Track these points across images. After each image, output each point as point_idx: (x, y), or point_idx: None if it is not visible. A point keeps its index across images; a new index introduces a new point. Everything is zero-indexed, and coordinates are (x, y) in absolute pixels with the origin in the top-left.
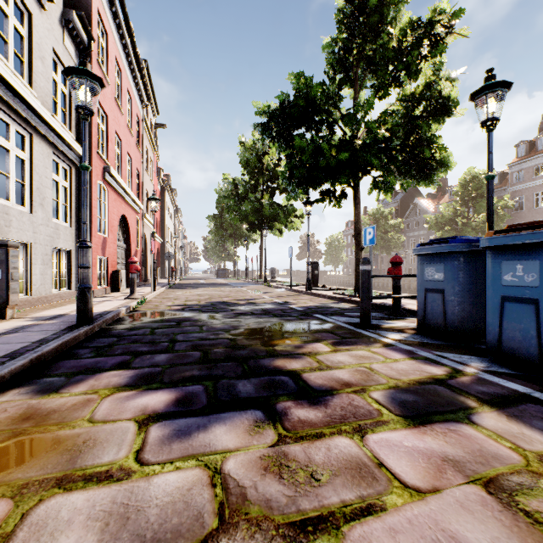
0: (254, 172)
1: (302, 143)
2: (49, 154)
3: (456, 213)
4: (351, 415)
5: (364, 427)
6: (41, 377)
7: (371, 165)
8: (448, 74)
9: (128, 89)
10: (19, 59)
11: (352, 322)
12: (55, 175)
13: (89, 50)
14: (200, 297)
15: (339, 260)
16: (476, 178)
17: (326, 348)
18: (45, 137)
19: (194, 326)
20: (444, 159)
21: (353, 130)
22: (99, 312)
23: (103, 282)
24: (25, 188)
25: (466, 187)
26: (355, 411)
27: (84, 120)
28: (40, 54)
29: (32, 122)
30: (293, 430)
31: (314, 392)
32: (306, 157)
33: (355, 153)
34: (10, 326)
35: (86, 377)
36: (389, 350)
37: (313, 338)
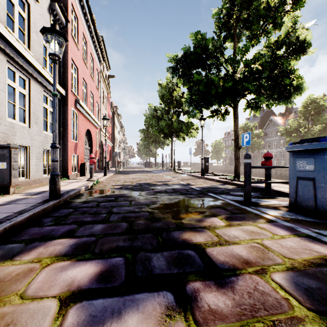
0: (167, 102)
1: (199, 78)
2: (41, 91)
3: (300, 125)
4: (261, 305)
5: (279, 326)
6: (8, 242)
7: (247, 91)
8: (302, 26)
9: (91, 53)
10: (22, 32)
11: (237, 200)
12: (45, 104)
13: (66, 28)
14: (133, 179)
15: (220, 156)
16: (314, 101)
17: (221, 222)
18: (38, 81)
19: (126, 201)
20: (299, 85)
21: (234, 67)
22: (67, 190)
23: (75, 170)
24: (25, 112)
25: (307, 107)
26: (264, 300)
27: (54, 63)
28: (35, 29)
29: (29, 71)
30: (204, 325)
31: (219, 271)
32: (202, 87)
33: (235, 83)
34: (9, 199)
35: (39, 244)
36: (273, 226)
37: (210, 213)
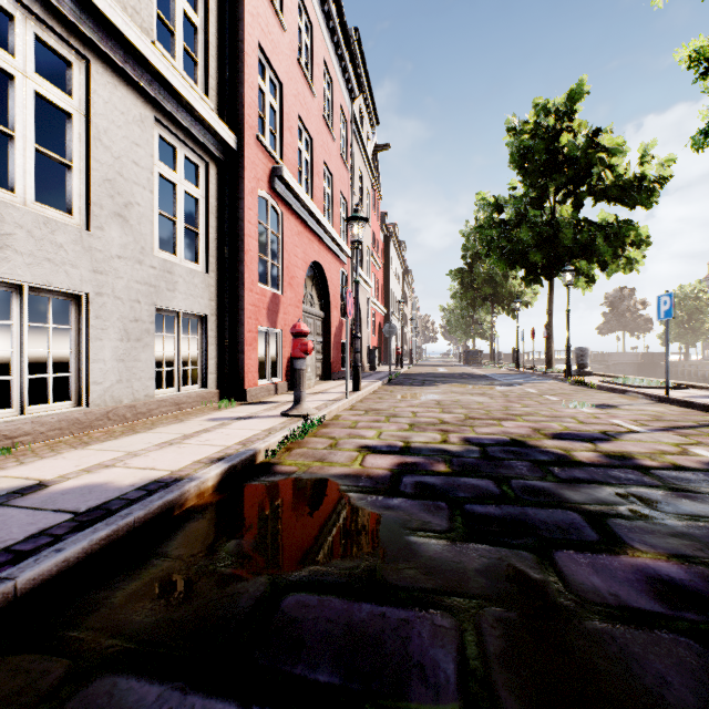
0: (537, 172)
1: None
2: (145, 120)
3: None
4: None
5: None
6: None
7: None
8: None
9: (325, 61)
10: None
11: None
12: (167, 168)
13: None
14: (444, 413)
15: (699, 334)
16: None
17: None
18: (130, 80)
19: None
20: None
21: None
22: (123, 489)
23: (275, 372)
24: (71, 175)
25: None
26: None
27: None
28: None
29: (79, 25)
30: None
31: None
32: None
33: None
34: None
35: None
36: None
37: None
